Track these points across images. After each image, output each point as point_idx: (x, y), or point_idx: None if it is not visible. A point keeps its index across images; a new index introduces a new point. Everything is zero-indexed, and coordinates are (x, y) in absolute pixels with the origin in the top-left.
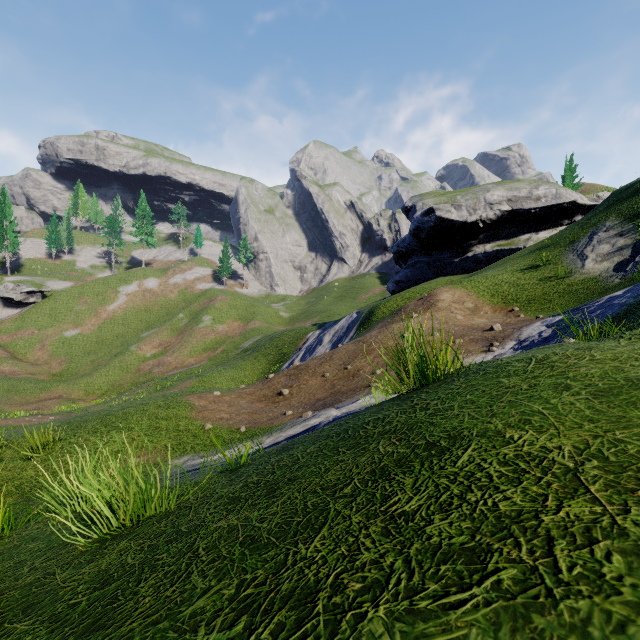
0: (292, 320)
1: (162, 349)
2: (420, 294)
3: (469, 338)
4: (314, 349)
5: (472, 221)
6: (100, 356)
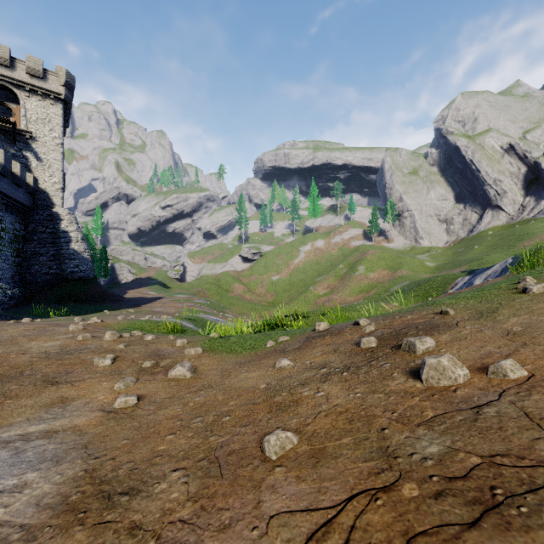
0: (438, 269)
1: (329, 290)
2: None
3: None
4: None
5: None
6: (292, 293)
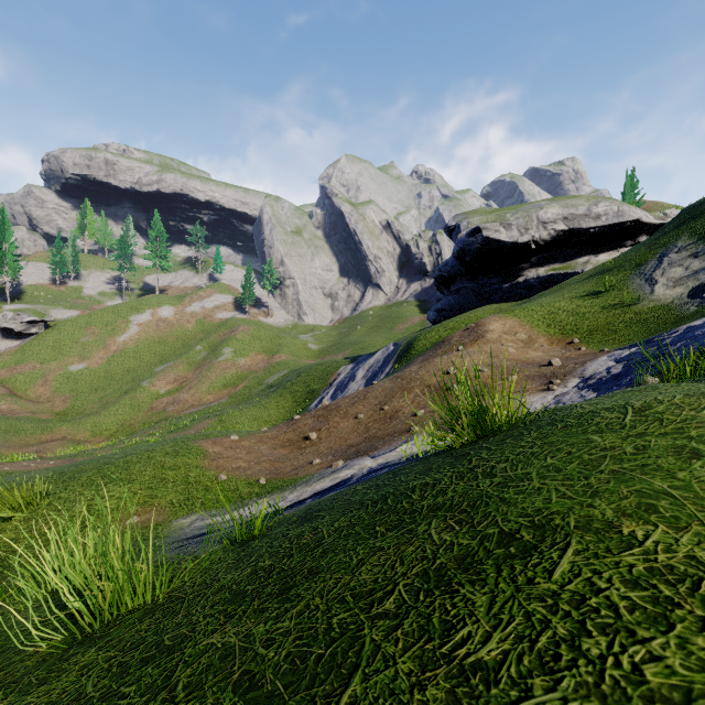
0: (322, 353)
1: (177, 385)
2: (465, 324)
3: (524, 374)
4: (346, 385)
5: (523, 242)
6: (109, 393)
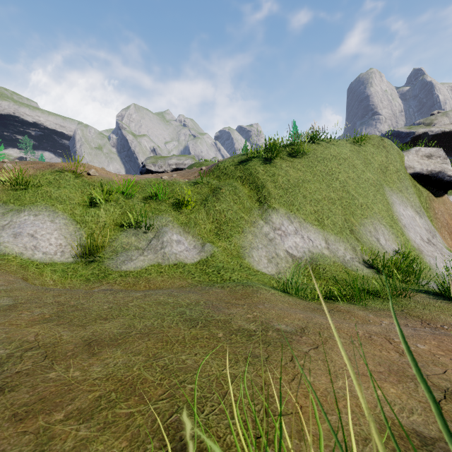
0: None
1: None
2: None
3: None
4: None
5: (161, 171)
6: None
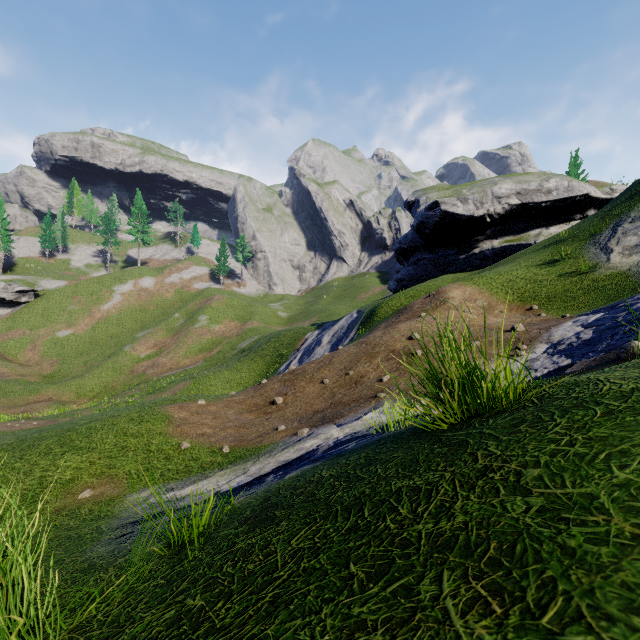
0: (290, 320)
1: (157, 350)
2: (425, 292)
3: (488, 340)
4: (312, 350)
5: (479, 215)
6: (93, 357)
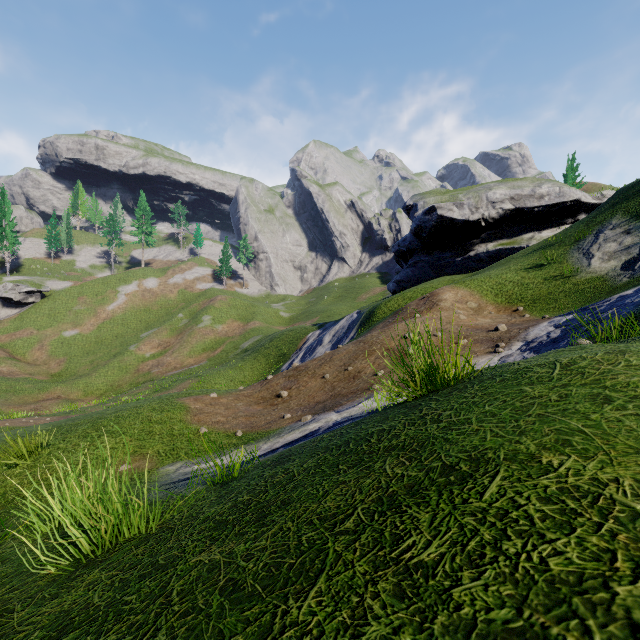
0: (292, 320)
1: (161, 349)
2: (421, 294)
3: (473, 339)
4: (314, 349)
5: (474, 220)
6: (99, 356)
